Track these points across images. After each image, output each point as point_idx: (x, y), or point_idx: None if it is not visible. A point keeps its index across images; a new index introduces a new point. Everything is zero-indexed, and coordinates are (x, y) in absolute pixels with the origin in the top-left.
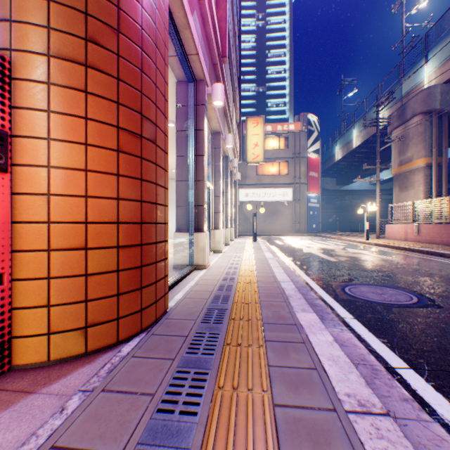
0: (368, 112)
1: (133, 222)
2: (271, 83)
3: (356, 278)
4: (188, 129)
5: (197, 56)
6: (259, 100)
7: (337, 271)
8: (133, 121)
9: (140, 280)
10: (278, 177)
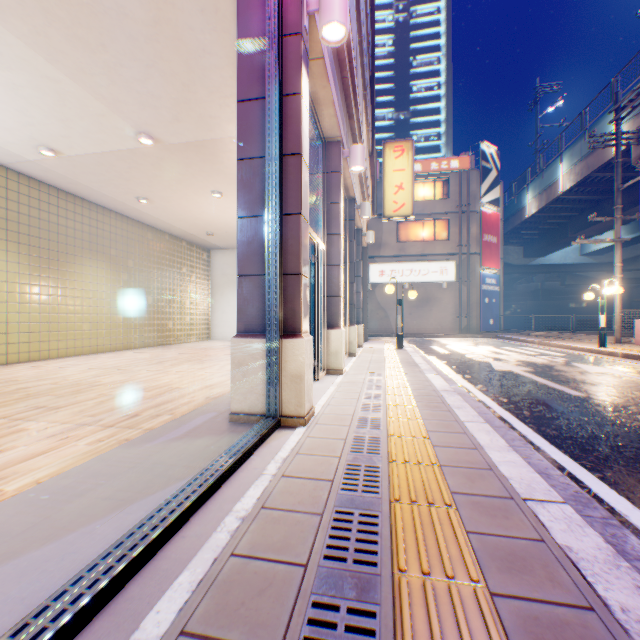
0: (588, 131)
1: None
2: (418, 105)
3: None
4: (263, 94)
5: None
6: (398, 133)
7: (617, 431)
8: None
9: None
10: (433, 244)
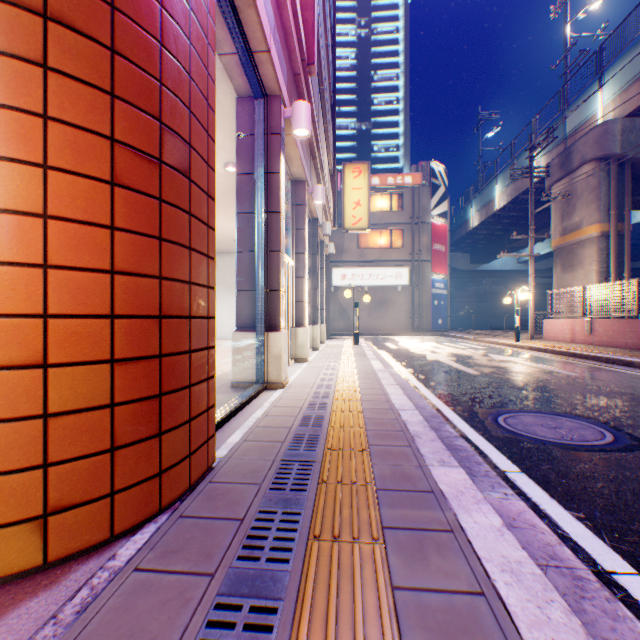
0: (516, 159)
1: (143, 315)
2: (379, 117)
3: (512, 400)
4: (255, 171)
5: (269, 55)
6: (361, 142)
7: (481, 390)
8: (144, 131)
9: (157, 419)
10: (389, 251)
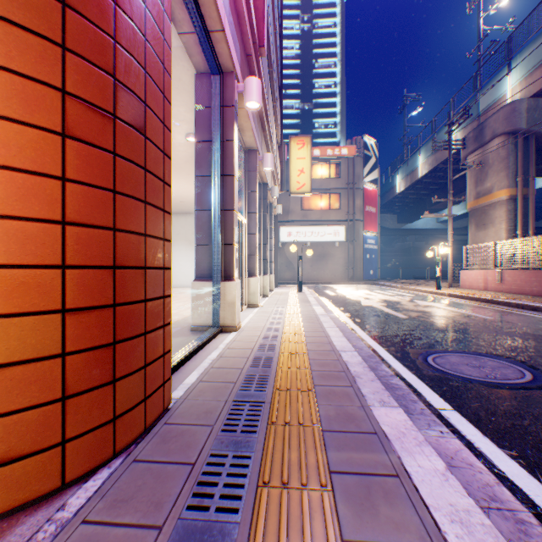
0: (436, 134)
1: (96, 266)
2: (319, 99)
3: (438, 342)
4: (212, 138)
5: (223, 34)
6: (304, 120)
7: (410, 332)
8: (98, 86)
9: (111, 367)
10: (328, 212)
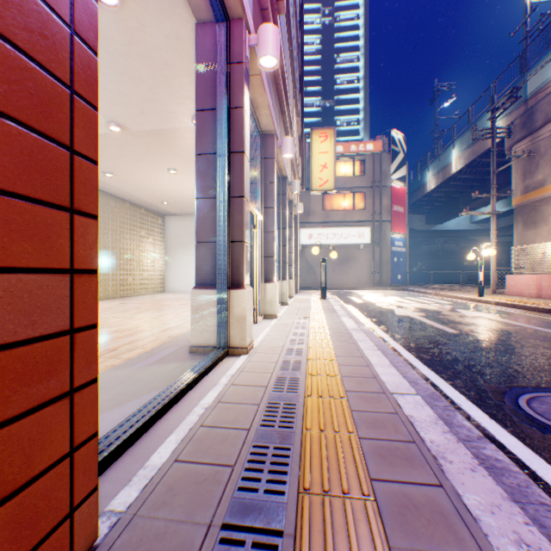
0: (474, 124)
1: None
2: (341, 95)
3: (519, 371)
4: (216, 106)
5: None
6: (325, 118)
7: (472, 355)
8: None
9: None
10: (352, 213)
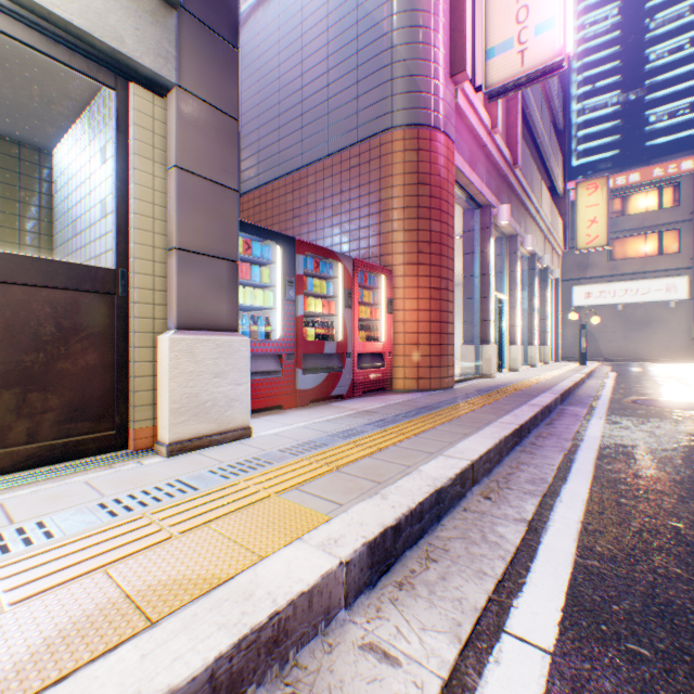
0: None
1: (436, 333)
2: (657, 76)
3: (678, 397)
4: (474, 251)
5: (480, 194)
6: (626, 118)
7: (663, 393)
8: (436, 282)
9: (439, 362)
10: (655, 259)
